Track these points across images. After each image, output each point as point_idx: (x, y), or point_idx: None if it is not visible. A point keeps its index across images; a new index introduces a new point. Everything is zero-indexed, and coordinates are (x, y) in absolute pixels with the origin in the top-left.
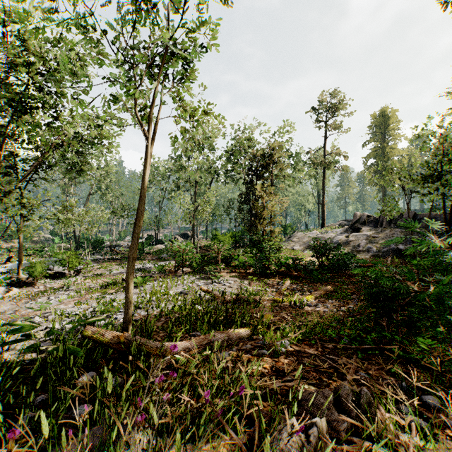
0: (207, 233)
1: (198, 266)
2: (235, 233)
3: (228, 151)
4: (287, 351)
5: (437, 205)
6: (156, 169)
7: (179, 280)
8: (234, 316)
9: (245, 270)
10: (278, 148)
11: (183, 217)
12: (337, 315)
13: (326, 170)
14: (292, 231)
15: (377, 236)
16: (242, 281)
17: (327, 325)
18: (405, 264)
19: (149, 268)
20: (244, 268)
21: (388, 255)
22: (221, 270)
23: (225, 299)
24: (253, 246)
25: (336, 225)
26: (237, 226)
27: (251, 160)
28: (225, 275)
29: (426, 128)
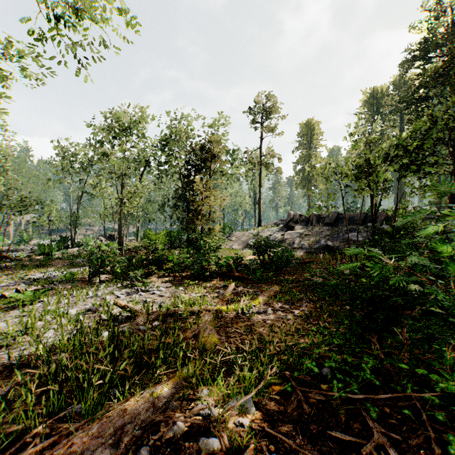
0: (139, 234)
1: (121, 271)
2: (171, 232)
3: (162, 141)
4: (252, 424)
5: (352, 207)
6: (72, 157)
7: (92, 290)
8: (159, 349)
9: (181, 274)
10: (217, 142)
11: (104, 212)
12: (297, 325)
13: (262, 172)
14: (230, 230)
15: (309, 233)
16: (177, 287)
17: (292, 344)
18: (334, 259)
19: (53, 278)
20: (179, 271)
21: (319, 251)
22: (151, 274)
23: (151, 316)
24: (191, 245)
25: (272, 224)
26: (173, 225)
27: (189, 153)
28: (156, 281)
29: (358, 127)
